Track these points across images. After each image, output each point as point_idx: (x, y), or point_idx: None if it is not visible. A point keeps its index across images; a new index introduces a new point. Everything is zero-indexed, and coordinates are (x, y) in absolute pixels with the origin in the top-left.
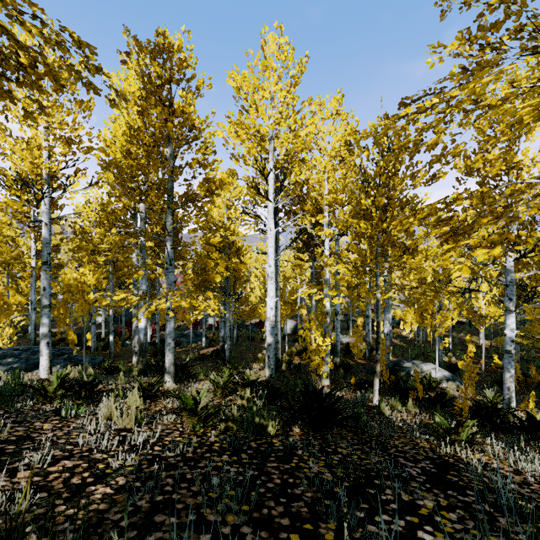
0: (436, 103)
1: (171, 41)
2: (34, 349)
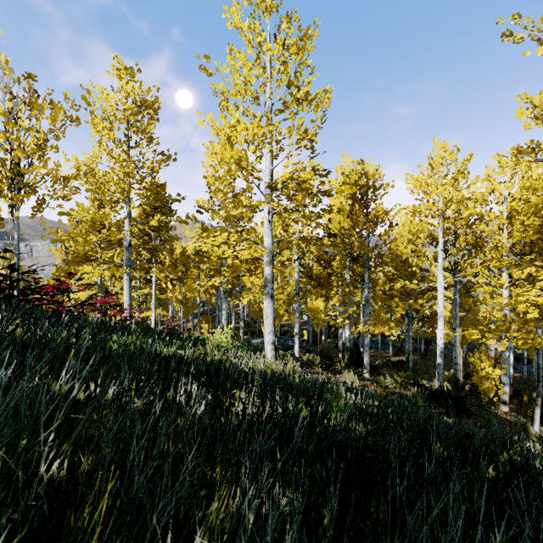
0: None
1: (368, 170)
2: (284, 338)
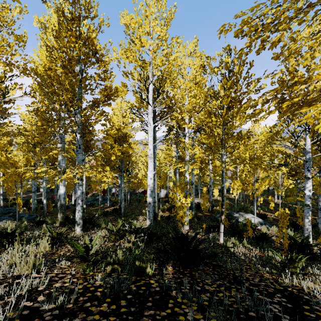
0: (271, 23)
1: None
2: None
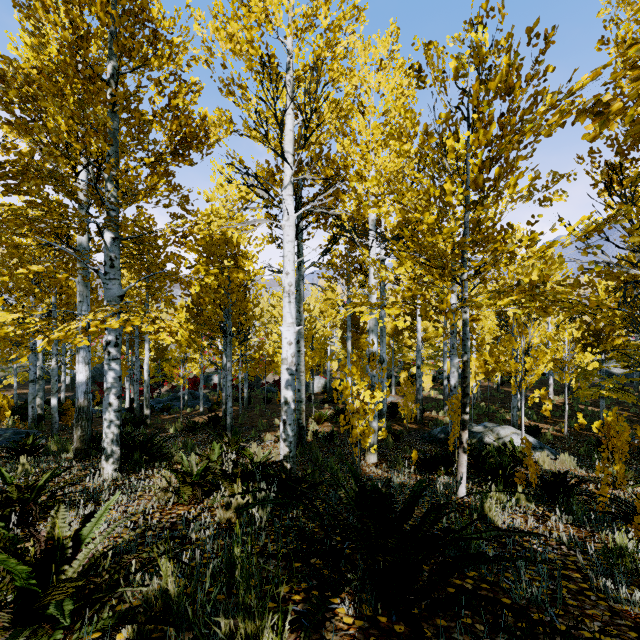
0: None
1: None
2: None
